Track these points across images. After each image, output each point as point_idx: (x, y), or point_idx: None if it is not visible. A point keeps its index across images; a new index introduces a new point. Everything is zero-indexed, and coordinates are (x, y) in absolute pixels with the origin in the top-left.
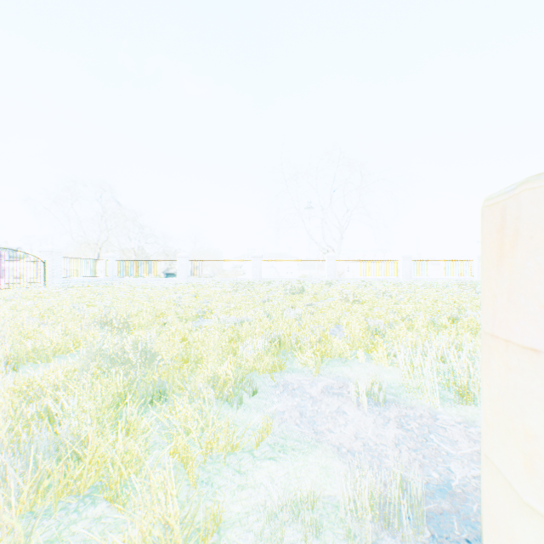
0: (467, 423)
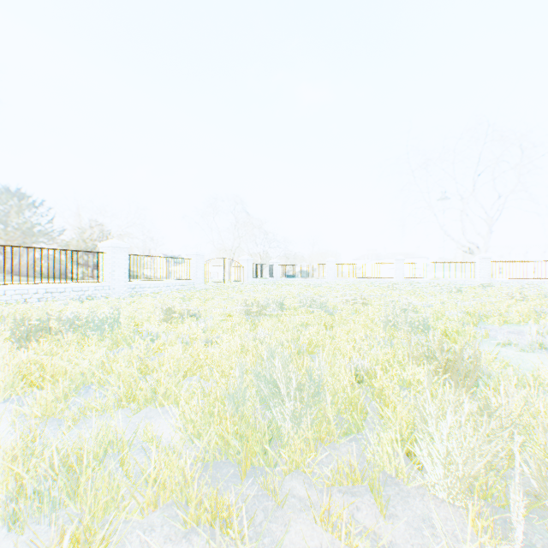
0: None
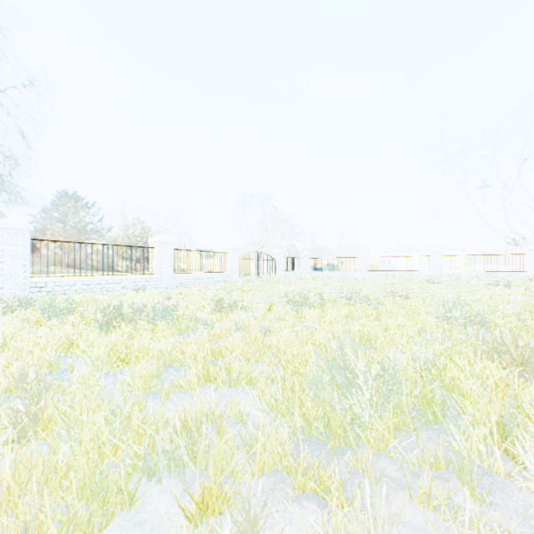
0: None
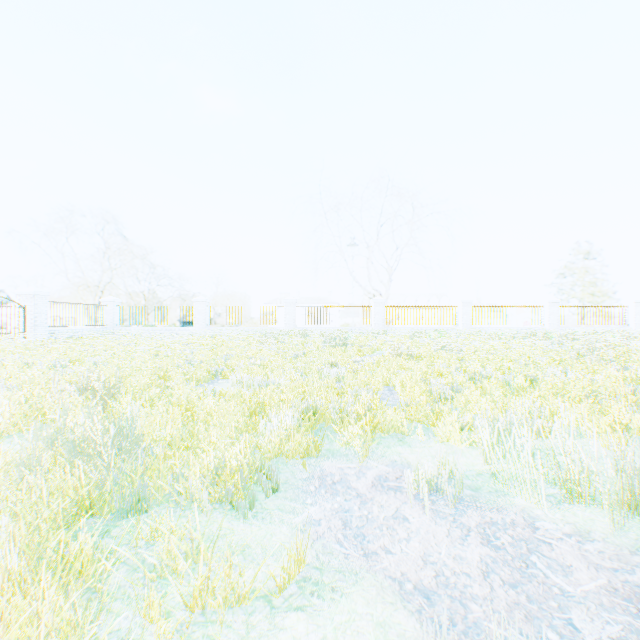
0: (581, 535)
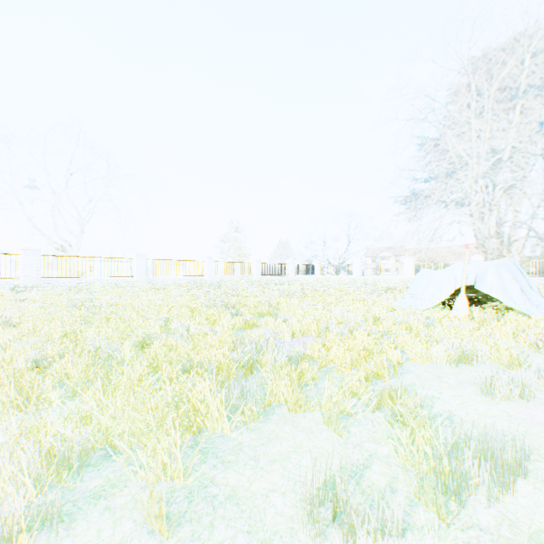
0: None
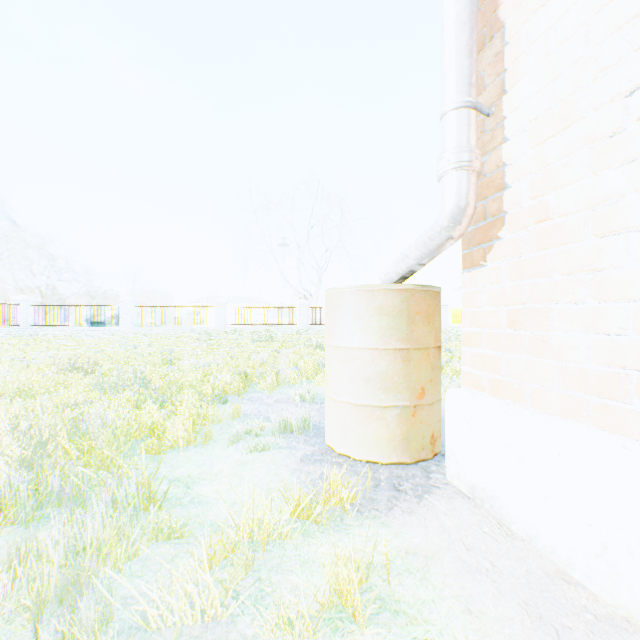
0: None
